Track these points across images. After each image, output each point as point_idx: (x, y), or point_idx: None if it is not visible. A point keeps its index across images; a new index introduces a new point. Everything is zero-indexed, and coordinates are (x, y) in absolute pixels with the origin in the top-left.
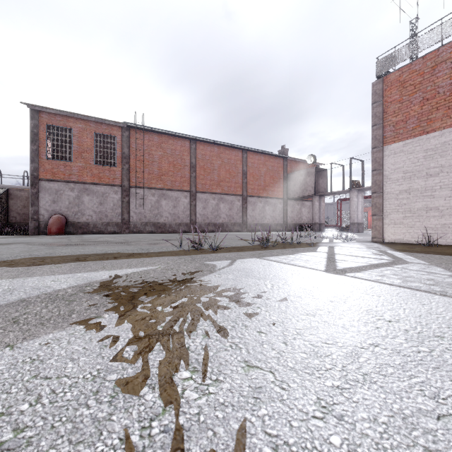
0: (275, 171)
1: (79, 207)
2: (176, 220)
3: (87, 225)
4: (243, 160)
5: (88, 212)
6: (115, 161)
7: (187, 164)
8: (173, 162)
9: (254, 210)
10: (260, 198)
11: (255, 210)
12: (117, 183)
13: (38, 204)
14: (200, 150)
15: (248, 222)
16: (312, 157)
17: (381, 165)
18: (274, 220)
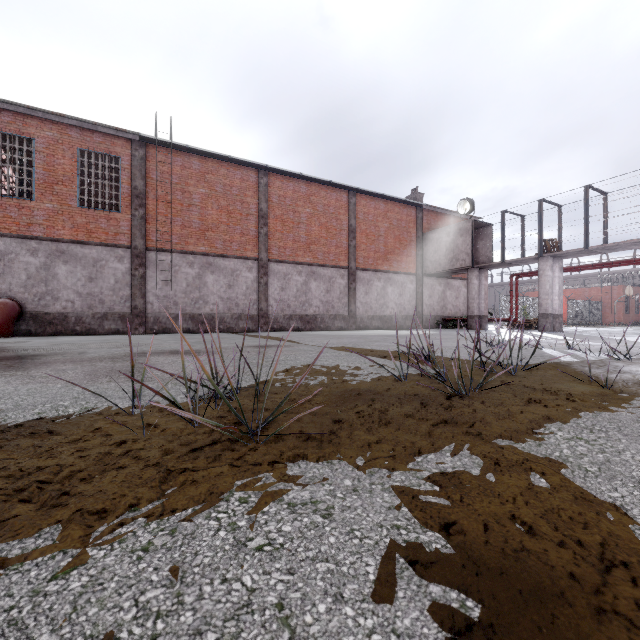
0: (402, 229)
1: (48, 286)
2: (232, 310)
3: (63, 319)
4: (349, 208)
5: (66, 295)
6: (119, 202)
7: (252, 212)
8: (227, 208)
9: (368, 293)
10: (378, 272)
11: (370, 294)
12: (123, 242)
13: None
14: (276, 189)
15: (359, 314)
16: (467, 202)
17: None
18: (401, 311)
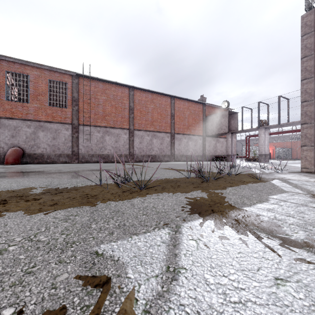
0: (196, 114)
1: (35, 141)
2: (117, 152)
3: (42, 156)
4: (171, 105)
5: (43, 146)
6: (66, 103)
7: (126, 107)
8: (115, 105)
9: (180, 144)
10: (184, 135)
11: (181, 145)
12: (68, 121)
13: None
14: (137, 96)
15: (176, 154)
16: (226, 102)
17: (313, 96)
18: (195, 153)
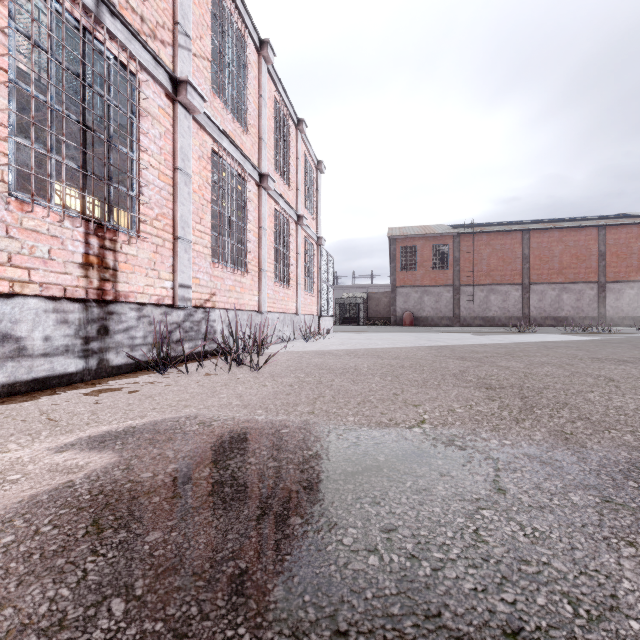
0: None
1: (421, 306)
2: (505, 314)
3: (426, 319)
4: (598, 239)
5: (427, 309)
6: (448, 265)
7: (518, 257)
8: (502, 257)
9: (619, 299)
10: (630, 283)
11: (620, 300)
12: (449, 283)
13: (395, 304)
14: (535, 239)
15: (609, 315)
16: None
17: None
18: None
